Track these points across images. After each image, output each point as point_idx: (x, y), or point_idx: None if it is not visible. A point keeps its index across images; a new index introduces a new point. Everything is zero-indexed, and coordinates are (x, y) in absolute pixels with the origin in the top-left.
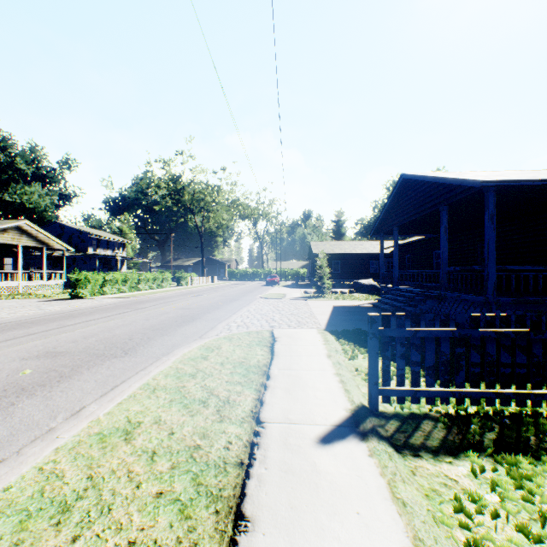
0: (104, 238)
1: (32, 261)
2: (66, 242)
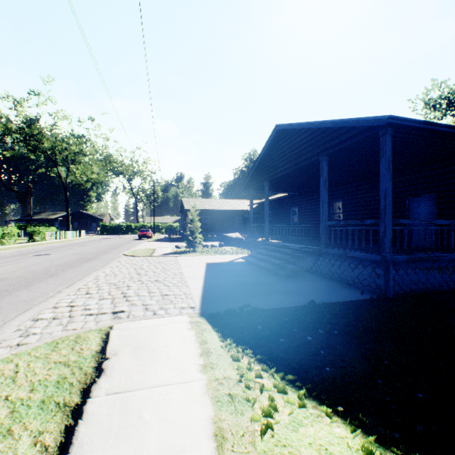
0: None
1: None
2: None
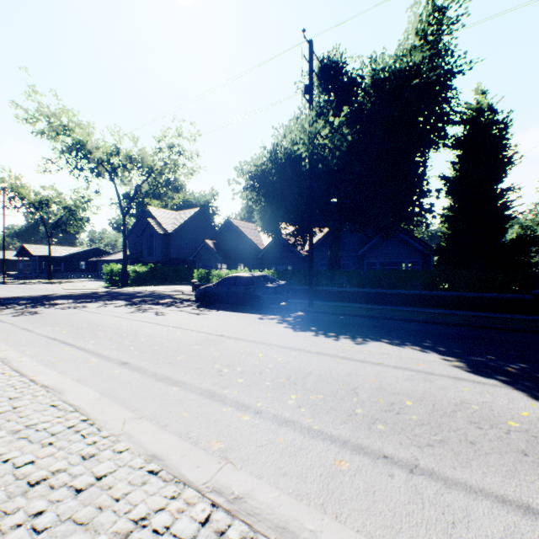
0: None
1: None
2: None
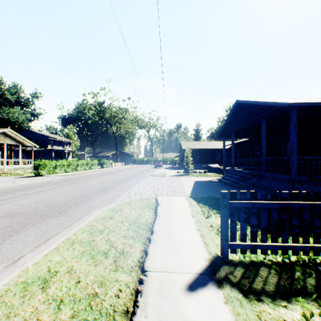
0: (58, 139)
1: (13, 153)
2: (34, 142)
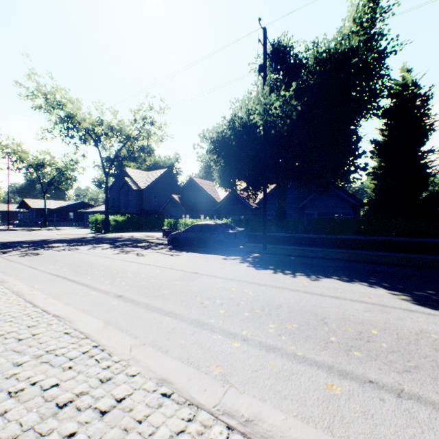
0: None
1: None
2: None
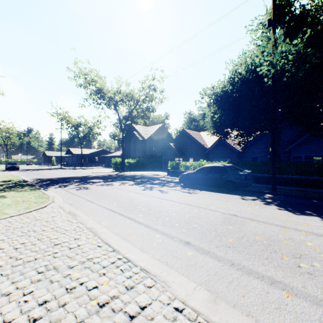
0: None
1: None
2: None
